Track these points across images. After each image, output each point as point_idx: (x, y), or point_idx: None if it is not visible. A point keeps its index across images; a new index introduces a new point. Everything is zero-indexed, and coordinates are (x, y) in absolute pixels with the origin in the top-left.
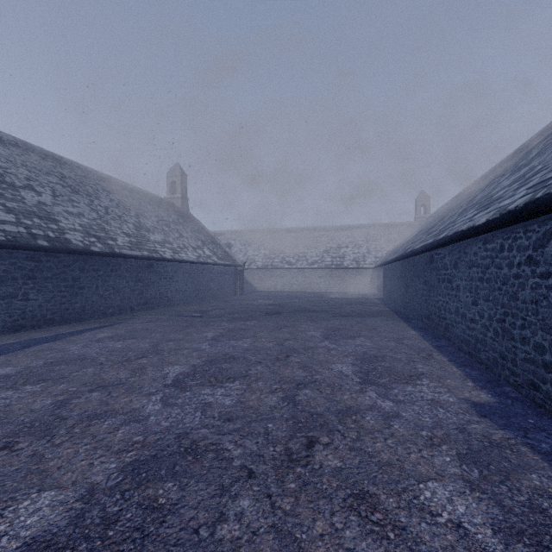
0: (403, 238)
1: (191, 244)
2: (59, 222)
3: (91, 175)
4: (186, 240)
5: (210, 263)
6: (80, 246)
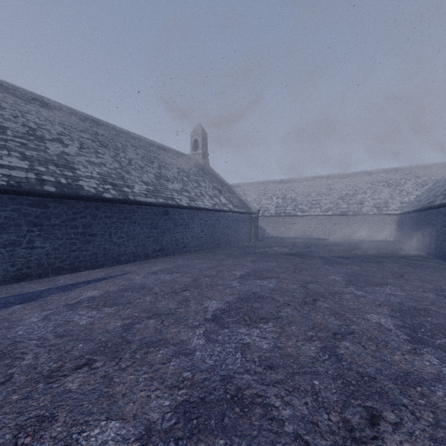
0: (436, 181)
1: (208, 193)
2: (77, 170)
3: (124, 134)
4: (204, 189)
5: (225, 210)
6: (92, 192)
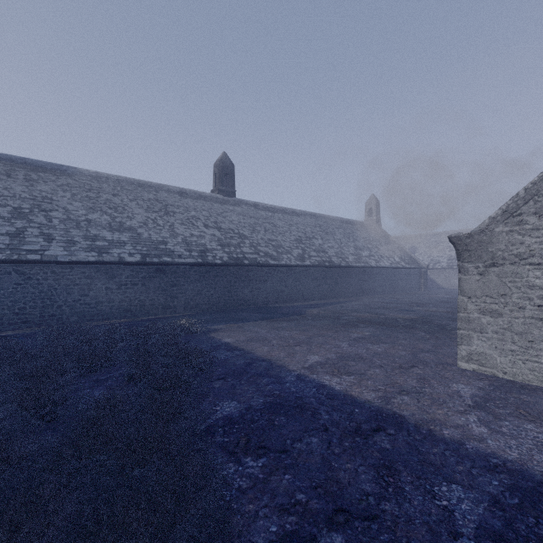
0: None
1: (385, 255)
2: (328, 253)
3: (328, 219)
4: (382, 252)
5: (399, 267)
6: (337, 264)
